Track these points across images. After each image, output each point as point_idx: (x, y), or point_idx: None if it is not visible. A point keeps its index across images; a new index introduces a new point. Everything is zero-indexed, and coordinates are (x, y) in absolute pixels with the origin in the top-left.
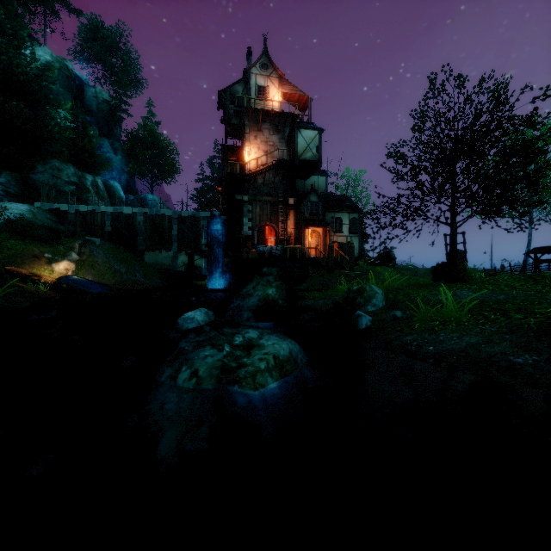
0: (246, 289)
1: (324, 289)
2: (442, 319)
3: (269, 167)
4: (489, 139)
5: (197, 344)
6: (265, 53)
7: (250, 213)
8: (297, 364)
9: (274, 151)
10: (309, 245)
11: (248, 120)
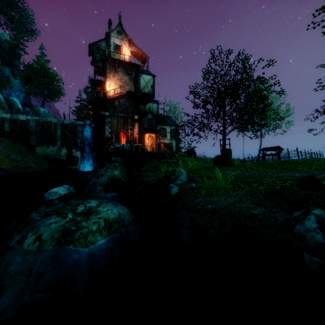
0: (100, 171)
1: (154, 171)
2: (216, 188)
3: (122, 95)
4: (241, 87)
5: (45, 214)
6: (120, 25)
7: (110, 123)
8: (124, 223)
9: (125, 85)
10: (147, 144)
11: (109, 64)
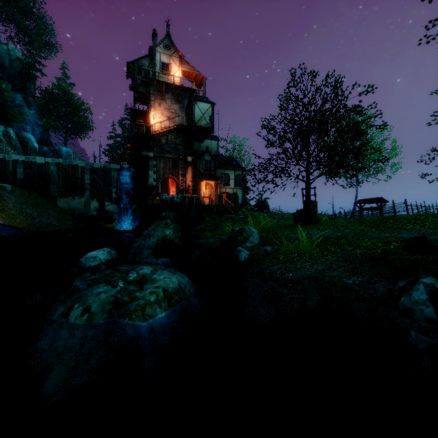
0: (147, 231)
1: (214, 230)
2: (299, 252)
3: (171, 130)
4: (331, 120)
5: (92, 282)
6: (168, 36)
7: (155, 167)
8: (185, 294)
9: (175, 117)
10: (204, 195)
11: (153, 89)
